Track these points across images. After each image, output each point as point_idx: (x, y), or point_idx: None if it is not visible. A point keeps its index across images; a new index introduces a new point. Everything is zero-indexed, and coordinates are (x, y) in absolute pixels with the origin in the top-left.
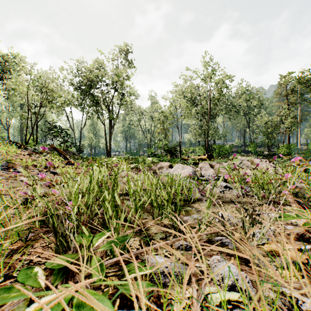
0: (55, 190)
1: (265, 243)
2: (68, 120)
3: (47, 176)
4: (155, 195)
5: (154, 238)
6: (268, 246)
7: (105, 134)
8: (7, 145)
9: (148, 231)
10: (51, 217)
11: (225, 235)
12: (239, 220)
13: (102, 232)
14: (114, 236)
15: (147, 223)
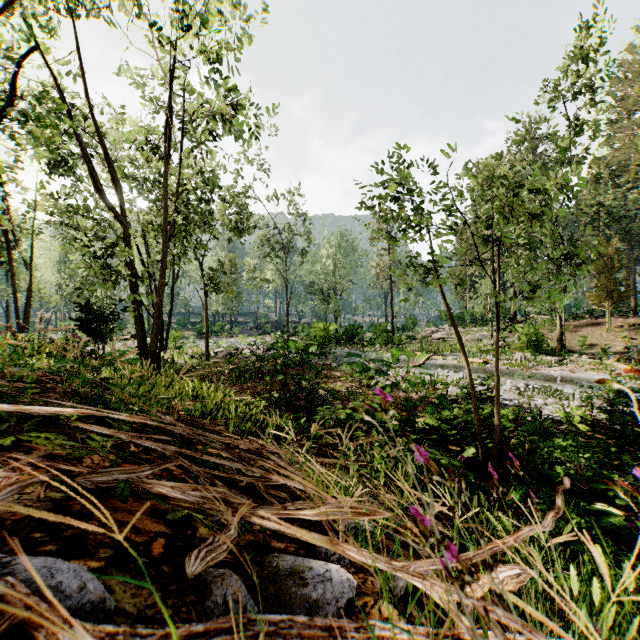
0: None
1: None
2: None
3: None
4: None
5: None
6: None
7: None
8: None
9: None
10: None
11: None
12: None
13: None
14: None
15: None
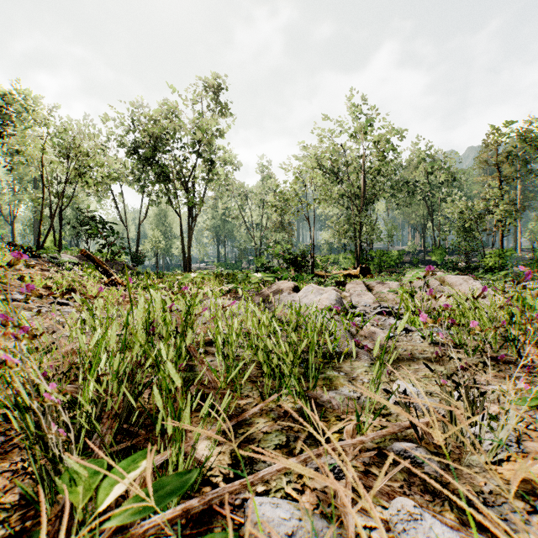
0: (10, 356)
1: (502, 459)
2: (116, 207)
3: (68, 308)
4: (265, 350)
5: (263, 447)
6: (512, 468)
7: (181, 232)
8: (1, 251)
9: (252, 426)
10: (27, 410)
11: (414, 440)
12: (436, 402)
13: (134, 455)
14: (149, 489)
15: (249, 411)
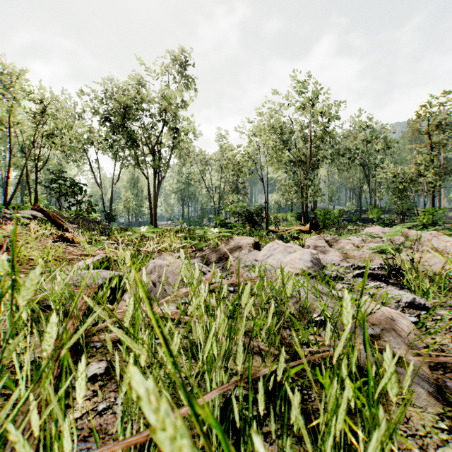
0: None
1: None
2: (92, 171)
3: None
4: None
5: None
6: None
7: (149, 193)
8: None
9: None
10: None
11: None
12: None
13: None
14: None
15: None
